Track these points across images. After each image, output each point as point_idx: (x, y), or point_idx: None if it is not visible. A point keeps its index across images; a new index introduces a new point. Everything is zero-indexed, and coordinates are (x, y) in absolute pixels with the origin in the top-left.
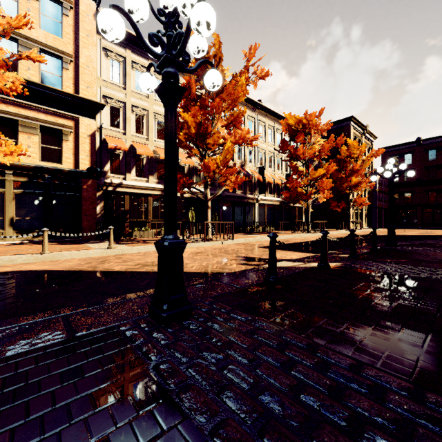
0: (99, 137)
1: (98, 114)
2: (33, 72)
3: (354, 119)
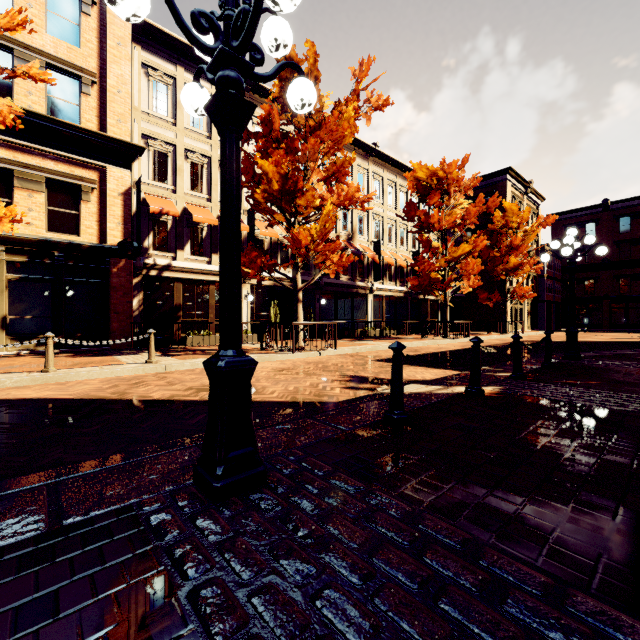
0: (137, 196)
1: (135, 163)
2: (36, 98)
3: (513, 172)
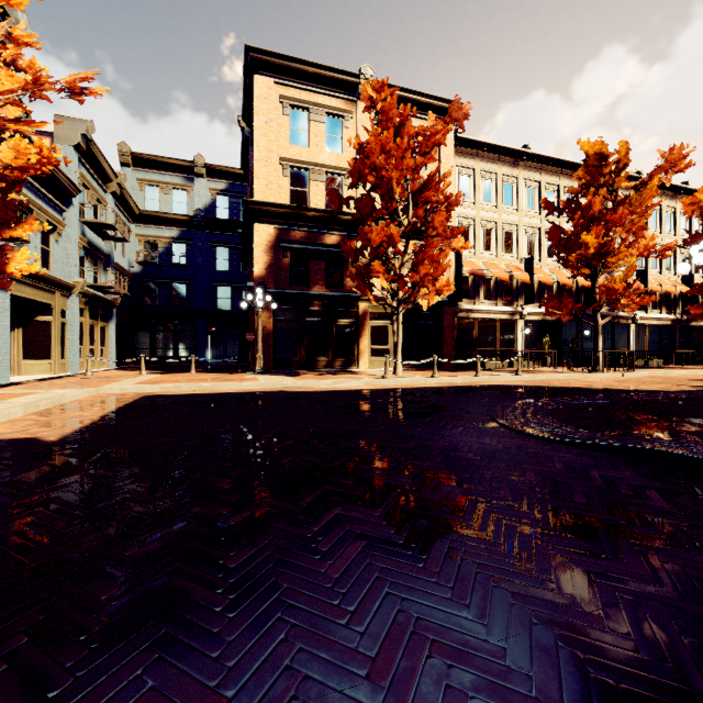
0: (455, 262)
1: None
2: None
3: None
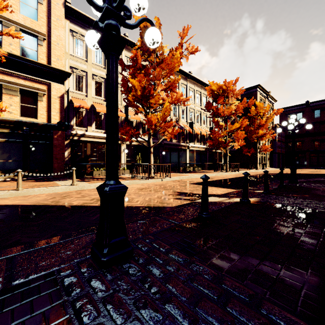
0: (67, 98)
1: (66, 81)
2: (14, 47)
3: (260, 87)
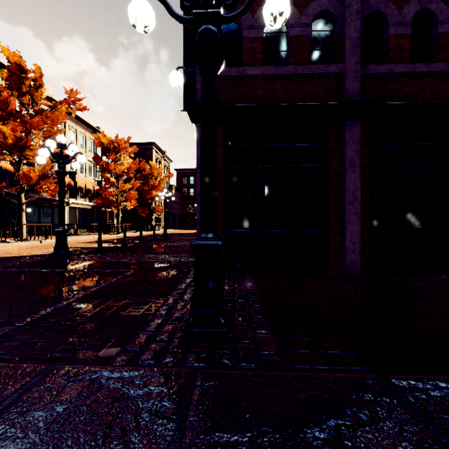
0: None
1: None
2: None
3: (156, 145)
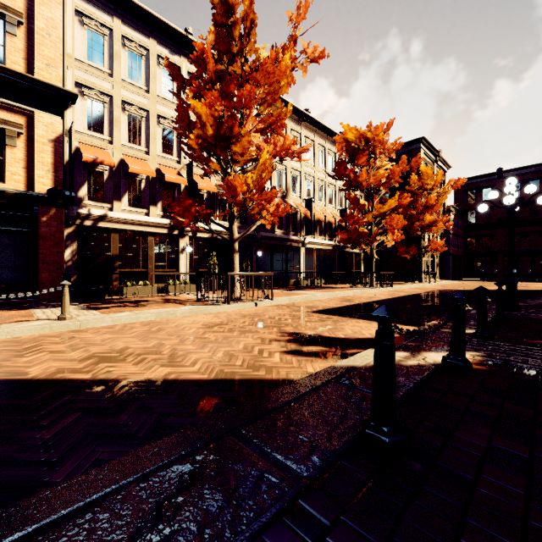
0: (69, 143)
1: (68, 110)
2: None
3: (425, 142)
